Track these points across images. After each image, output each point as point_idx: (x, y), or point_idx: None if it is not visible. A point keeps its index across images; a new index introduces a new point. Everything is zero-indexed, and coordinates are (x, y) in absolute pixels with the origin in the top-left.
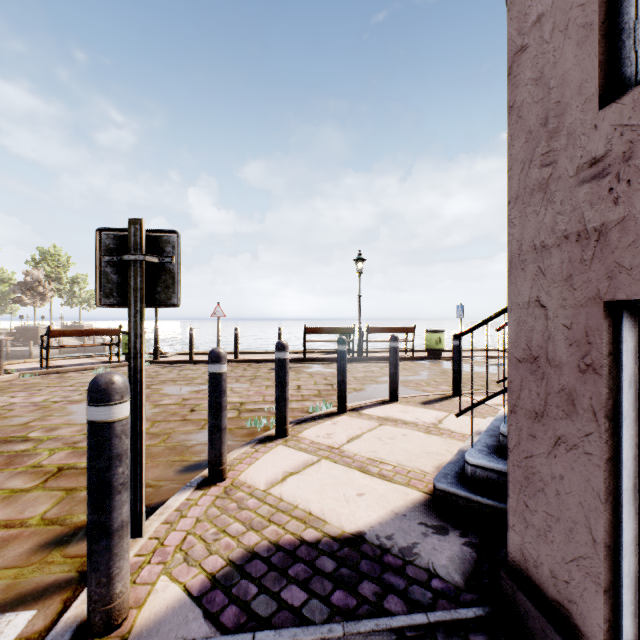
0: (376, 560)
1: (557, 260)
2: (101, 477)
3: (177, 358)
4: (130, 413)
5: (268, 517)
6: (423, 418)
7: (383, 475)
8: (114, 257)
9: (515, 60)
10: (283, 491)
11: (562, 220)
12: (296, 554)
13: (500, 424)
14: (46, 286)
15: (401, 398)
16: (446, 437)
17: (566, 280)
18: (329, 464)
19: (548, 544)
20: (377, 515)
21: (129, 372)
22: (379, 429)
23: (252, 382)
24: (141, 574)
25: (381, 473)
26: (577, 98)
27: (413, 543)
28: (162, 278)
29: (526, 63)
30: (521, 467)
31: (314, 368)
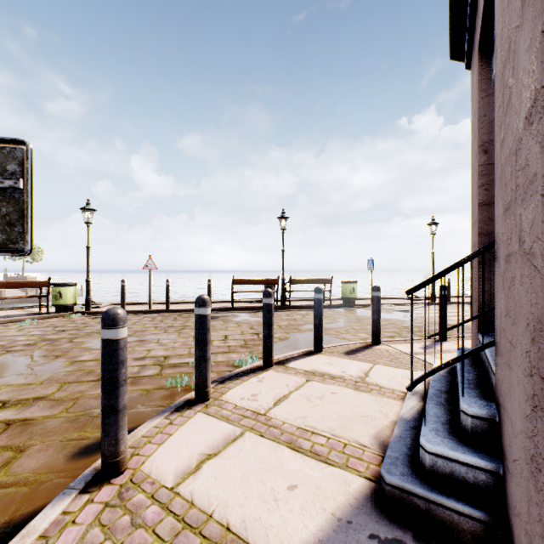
0: None
1: None
2: None
3: None
4: None
5: (170, 541)
6: (349, 371)
7: (316, 453)
8: None
9: None
10: (195, 488)
11: None
12: None
13: (441, 386)
14: None
15: (325, 348)
16: (376, 394)
17: None
18: (254, 439)
19: None
20: (315, 525)
21: None
22: (307, 386)
23: (180, 333)
24: None
25: (314, 450)
26: None
27: None
28: (1, 210)
29: None
30: None
31: (241, 317)
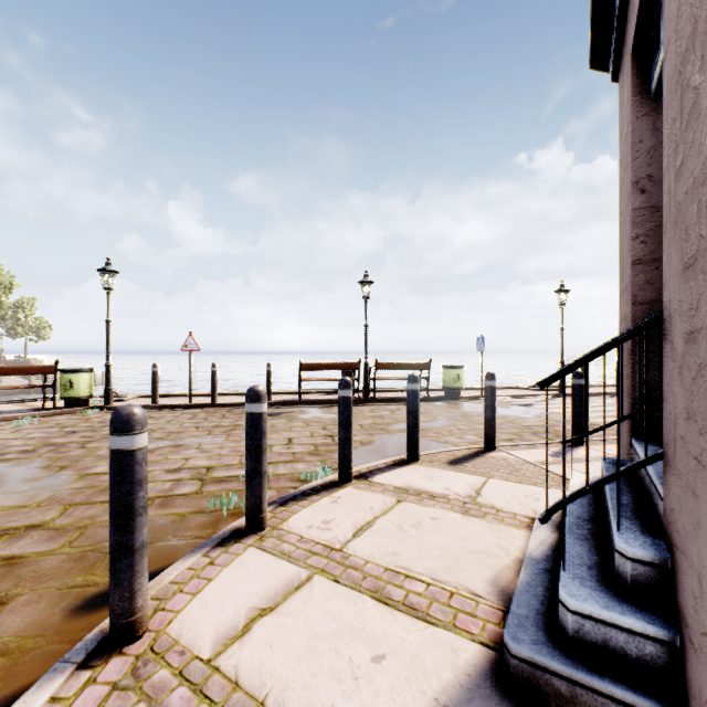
0: None
1: None
2: None
3: (137, 402)
4: None
5: None
6: (455, 487)
7: (412, 606)
8: None
9: None
10: (242, 660)
11: None
12: None
13: (582, 512)
14: None
15: (422, 456)
16: (492, 520)
17: None
18: (325, 585)
19: None
20: None
21: None
22: (398, 509)
23: (229, 435)
24: None
25: (409, 601)
26: None
27: None
28: None
29: None
30: None
31: (311, 413)
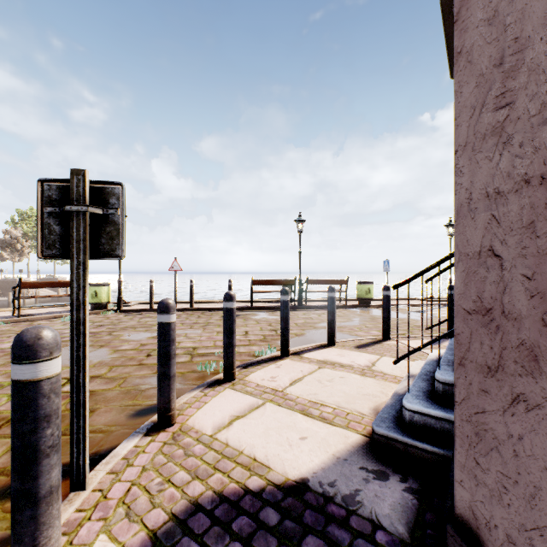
0: (320, 510)
1: (515, 206)
2: (25, 441)
3: (139, 307)
4: (72, 365)
5: (213, 464)
6: (358, 361)
7: (324, 418)
8: (56, 208)
9: (464, 4)
10: (229, 436)
11: (521, 163)
12: (240, 505)
13: (431, 368)
14: (24, 243)
15: (337, 342)
16: (380, 379)
17: (527, 227)
18: (273, 407)
19: (504, 507)
20: (319, 460)
21: (71, 324)
22: (319, 372)
23: (205, 328)
24: (79, 533)
25: (322, 416)
26: (541, 30)
27: (355, 490)
28: (106, 230)
29: (477, 4)
30: (471, 422)
31: (260, 315)
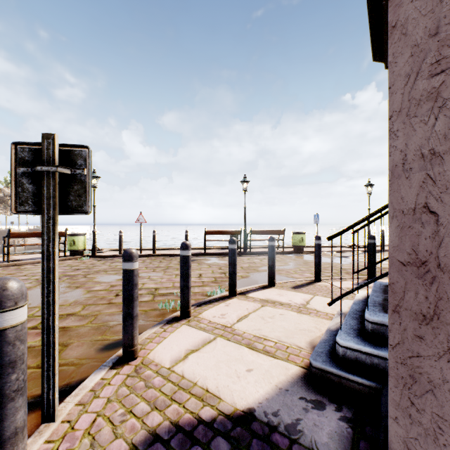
0: (265, 439)
1: None
2: None
3: (110, 253)
4: (43, 310)
5: (171, 395)
6: (294, 300)
7: (267, 351)
8: (29, 168)
9: None
10: (185, 368)
11: None
12: (194, 435)
13: (358, 308)
14: None
15: (277, 283)
16: (313, 316)
17: None
18: (223, 342)
19: (439, 446)
20: (264, 391)
21: (42, 272)
22: (262, 310)
23: (165, 271)
24: None
25: (265, 349)
26: None
27: (296, 419)
28: (74, 188)
29: None
30: (405, 365)
31: (212, 260)
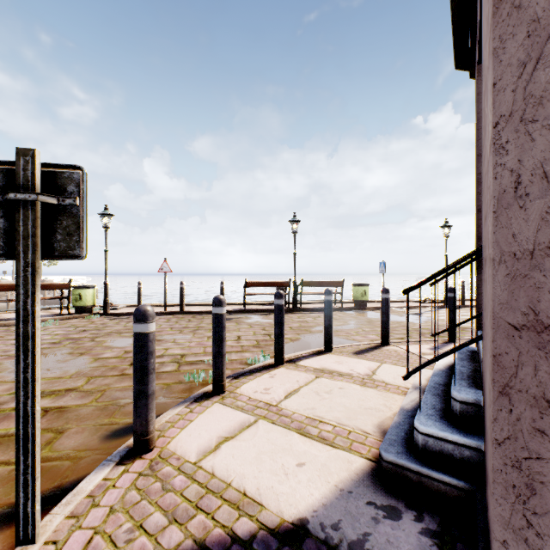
0: None
1: None
2: None
3: (126, 310)
4: (18, 390)
5: (196, 502)
6: (357, 369)
7: (323, 438)
8: None
9: None
10: (216, 463)
11: None
12: None
13: (440, 380)
14: None
15: (335, 348)
16: (382, 390)
17: None
18: (266, 425)
19: None
20: (320, 493)
21: (17, 339)
22: (316, 382)
23: (195, 333)
24: None
25: (321, 435)
26: None
27: (364, 534)
28: (63, 223)
29: None
30: (519, 469)
31: (253, 319)
